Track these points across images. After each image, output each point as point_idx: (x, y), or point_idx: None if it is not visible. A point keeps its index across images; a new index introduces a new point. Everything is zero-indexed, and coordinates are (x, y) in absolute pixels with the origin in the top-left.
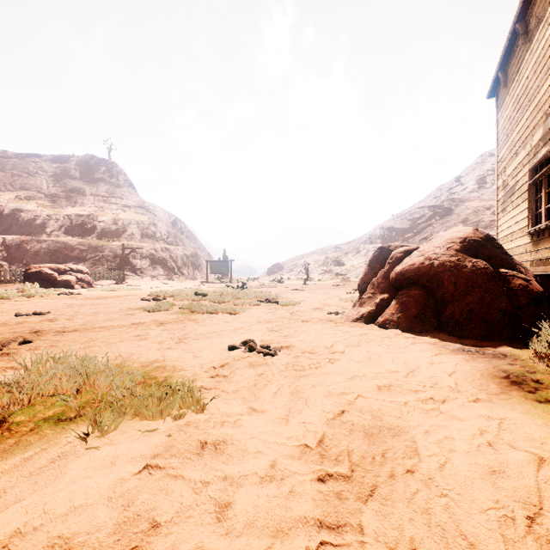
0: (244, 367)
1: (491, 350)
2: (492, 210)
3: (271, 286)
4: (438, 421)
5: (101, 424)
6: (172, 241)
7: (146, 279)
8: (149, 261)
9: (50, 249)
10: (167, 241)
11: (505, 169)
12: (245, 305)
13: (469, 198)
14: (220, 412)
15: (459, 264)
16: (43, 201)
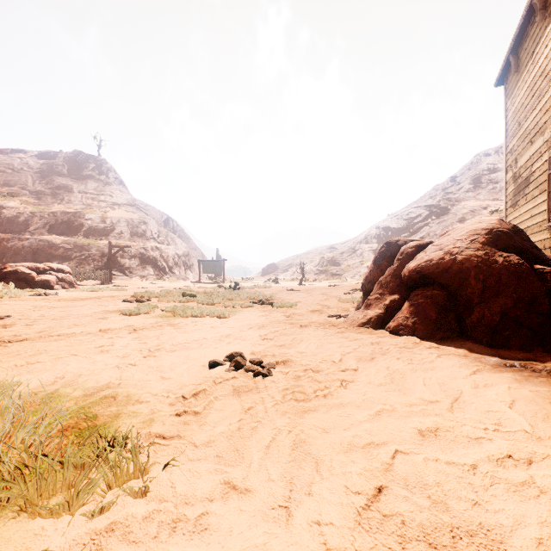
0: (226, 395)
1: (540, 364)
2: (489, 210)
3: (265, 286)
4: (546, 512)
5: None
6: (163, 240)
7: (135, 279)
8: (138, 261)
9: (32, 248)
10: (157, 239)
11: (517, 160)
12: (236, 307)
13: (465, 197)
14: (175, 494)
15: (487, 259)
16: (27, 198)
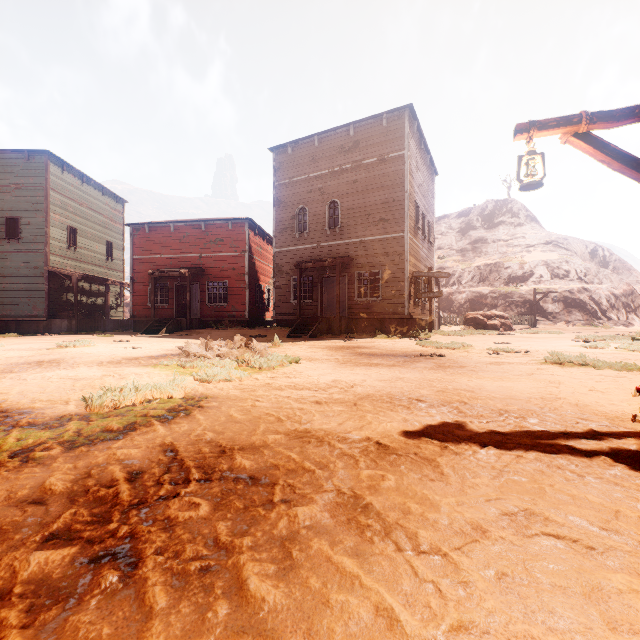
0: None
1: None
2: None
3: None
4: None
5: (598, 366)
6: (591, 278)
7: (559, 325)
8: (561, 305)
9: (468, 299)
10: (584, 279)
11: None
12: None
13: None
14: None
15: None
16: (455, 257)
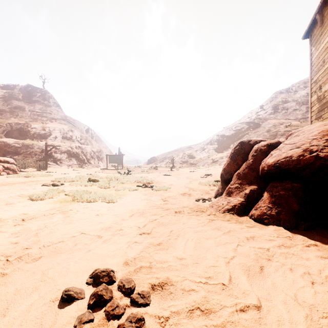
0: None
1: None
2: (284, 125)
3: (148, 172)
4: None
5: None
6: (84, 141)
7: (64, 167)
8: (66, 155)
9: None
10: (80, 141)
11: (321, 87)
12: (125, 190)
13: (269, 117)
14: None
15: None
16: None
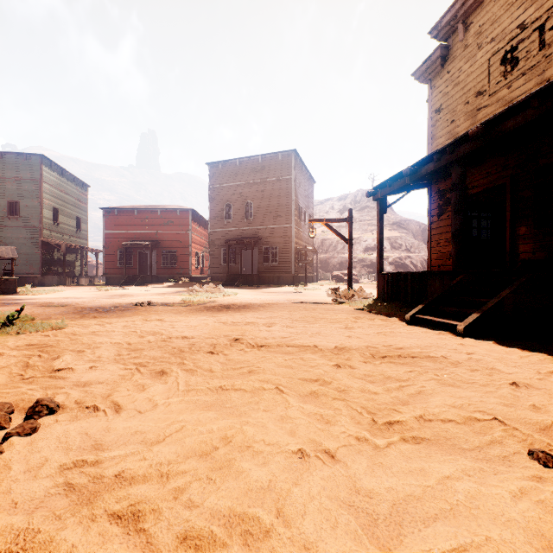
0: None
1: None
2: None
3: None
4: None
5: None
6: (414, 249)
7: None
8: (394, 267)
9: (339, 262)
10: (410, 250)
11: None
12: None
13: None
14: None
15: None
16: None
